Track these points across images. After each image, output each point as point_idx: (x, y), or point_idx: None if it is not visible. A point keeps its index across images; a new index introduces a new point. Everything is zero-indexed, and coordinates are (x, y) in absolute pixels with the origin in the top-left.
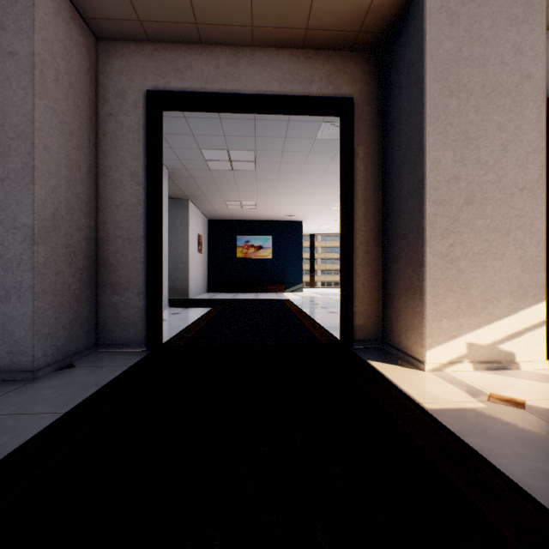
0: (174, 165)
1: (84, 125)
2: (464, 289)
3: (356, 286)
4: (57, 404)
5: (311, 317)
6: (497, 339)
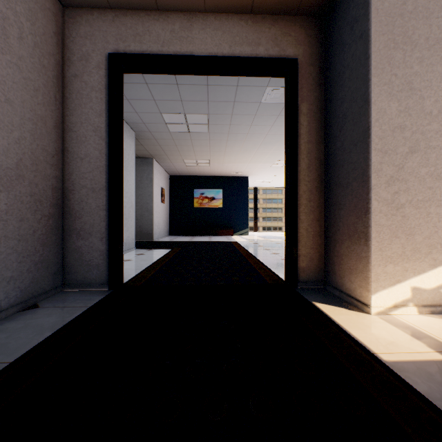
0: (139, 128)
1: (50, 84)
2: (409, 235)
3: (300, 231)
4: (6, 351)
5: (257, 258)
6: (440, 283)
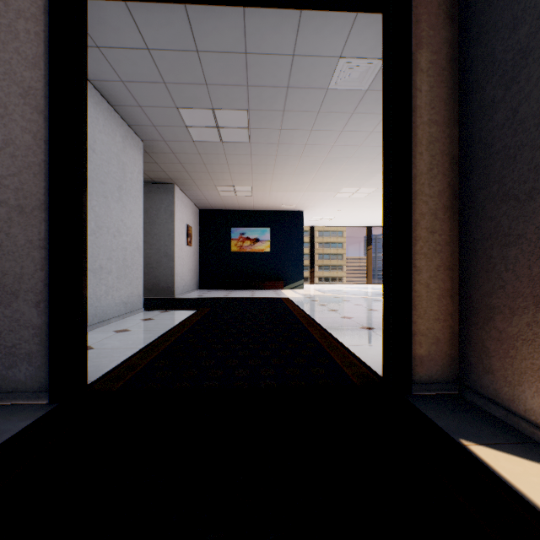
0: (149, 135)
1: None
2: None
3: (414, 288)
4: None
5: (322, 327)
6: None
